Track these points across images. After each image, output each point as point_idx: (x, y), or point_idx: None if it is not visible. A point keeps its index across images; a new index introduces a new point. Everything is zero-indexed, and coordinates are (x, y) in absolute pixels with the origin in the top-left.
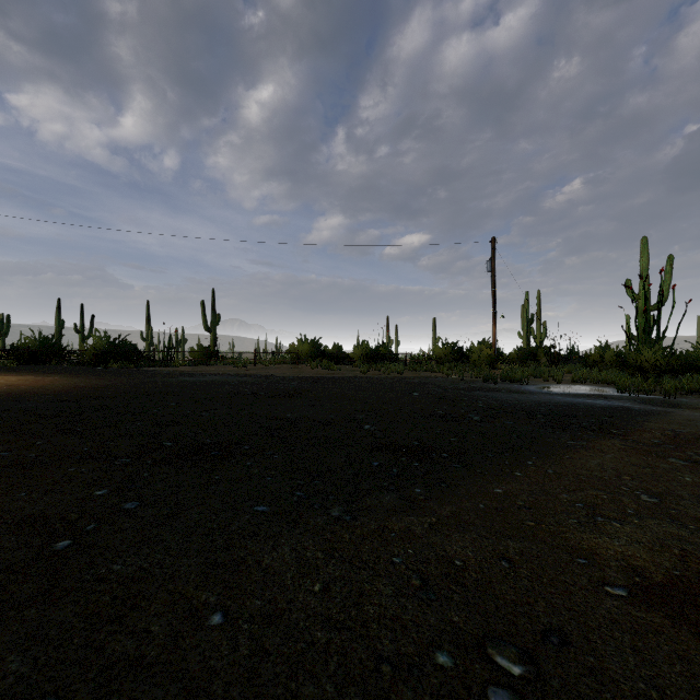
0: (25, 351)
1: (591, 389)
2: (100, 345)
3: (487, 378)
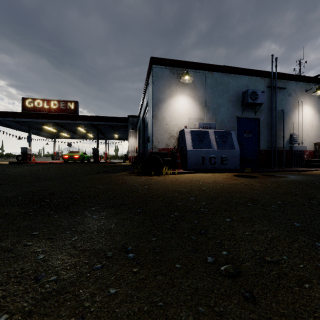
0: None
1: None
2: None
3: None
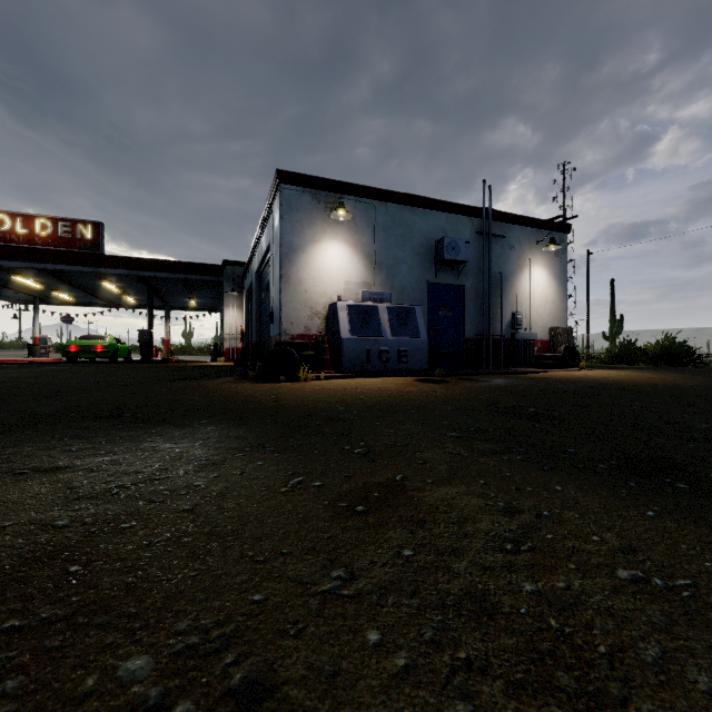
0: None
1: None
2: None
3: None
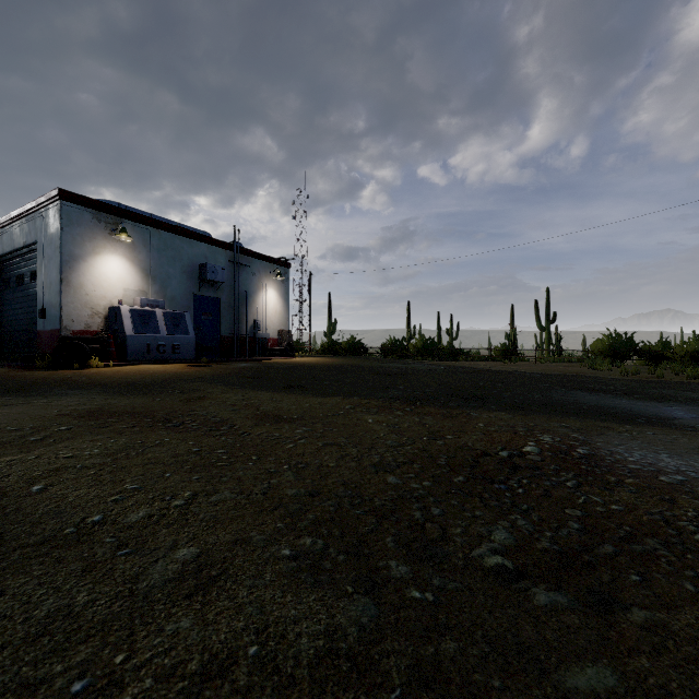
0: (385, 349)
1: None
2: (420, 344)
3: None
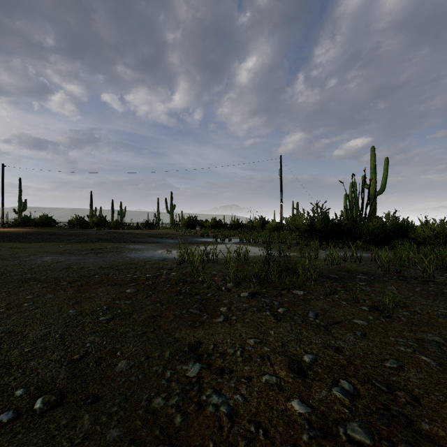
0: (72, 223)
1: (232, 240)
2: (96, 220)
3: (209, 235)
